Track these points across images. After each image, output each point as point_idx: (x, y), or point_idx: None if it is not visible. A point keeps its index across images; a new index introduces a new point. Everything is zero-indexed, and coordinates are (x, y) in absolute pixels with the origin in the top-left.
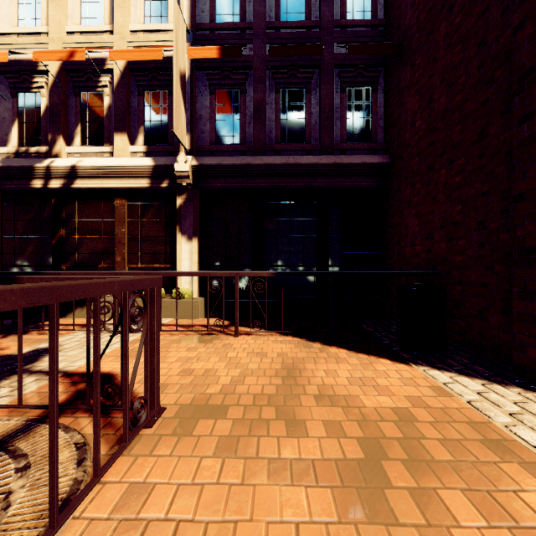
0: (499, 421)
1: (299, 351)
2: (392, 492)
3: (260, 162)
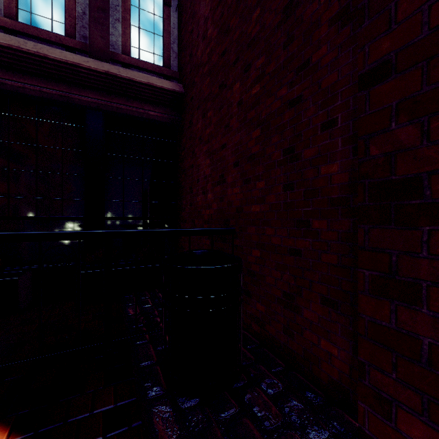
0: None
1: None
2: None
3: None
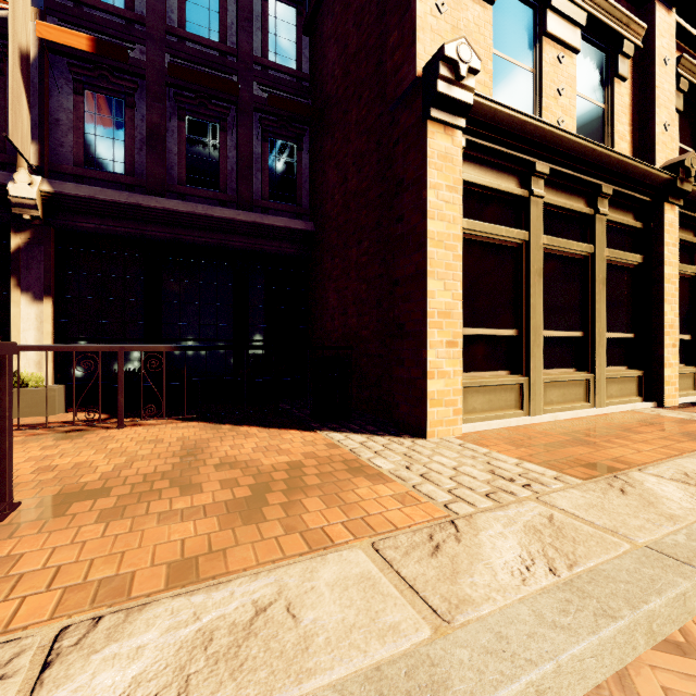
0: (365, 457)
1: (205, 434)
2: (269, 509)
3: (157, 204)
